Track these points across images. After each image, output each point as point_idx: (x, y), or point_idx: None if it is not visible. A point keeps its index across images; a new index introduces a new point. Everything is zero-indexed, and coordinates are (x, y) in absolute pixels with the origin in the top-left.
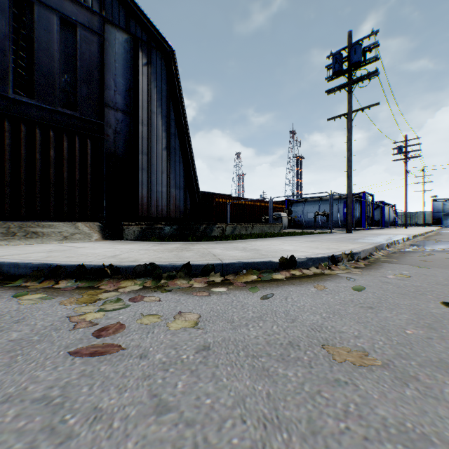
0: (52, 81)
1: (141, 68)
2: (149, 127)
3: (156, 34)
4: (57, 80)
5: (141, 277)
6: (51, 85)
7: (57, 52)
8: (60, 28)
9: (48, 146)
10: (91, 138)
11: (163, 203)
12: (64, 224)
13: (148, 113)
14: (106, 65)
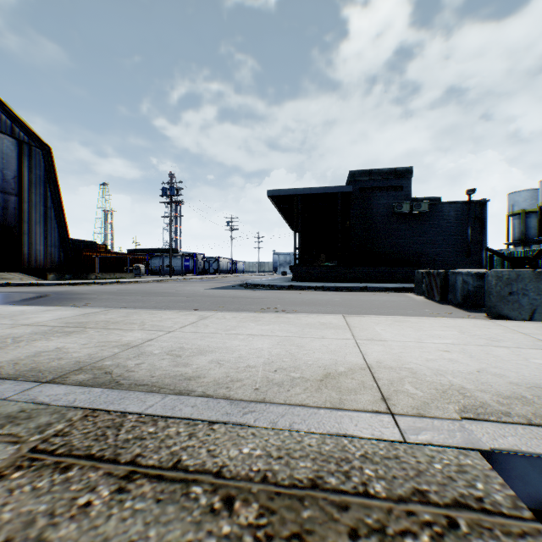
0: None
1: (24, 161)
2: (30, 203)
3: (37, 137)
4: None
5: (85, 284)
6: None
7: None
8: None
9: None
10: None
11: (42, 257)
12: (6, 274)
13: (30, 193)
14: None
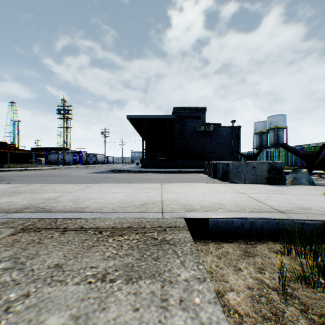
0: None
1: None
2: None
3: None
4: None
5: (1, 171)
6: None
7: None
8: None
9: None
10: None
11: None
12: None
13: None
14: None
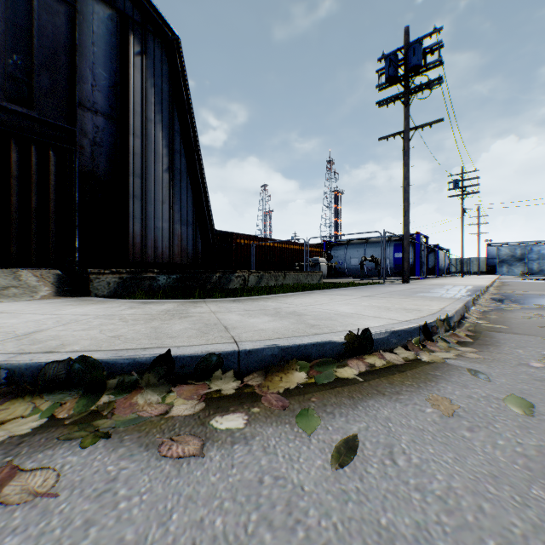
0: None
1: (132, 58)
2: (143, 139)
3: (154, 14)
4: (0, 61)
5: (56, 390)
6: None
7: (0, 20)
8: None
9: None
10: (56, 150)
11: (164, 243)
12: None
13: (142, 120)
14: (79, 48)
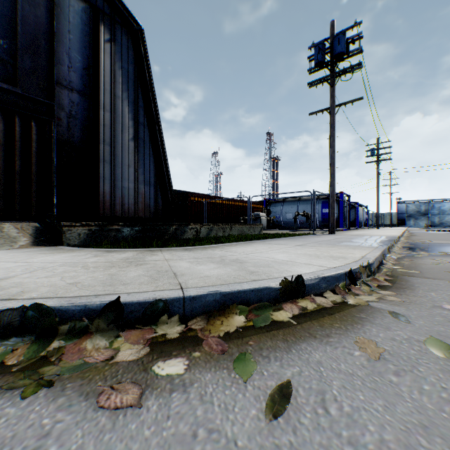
0: None
1: (103, 44)
2: (112, 113)
3: (122, 8)
4: None
5: (10, 336)
6: None
7: None
8: None
9: None
10: (37, 121)
11: (130, 200)
12: None
13: (111, 97)
14: (57, 35)
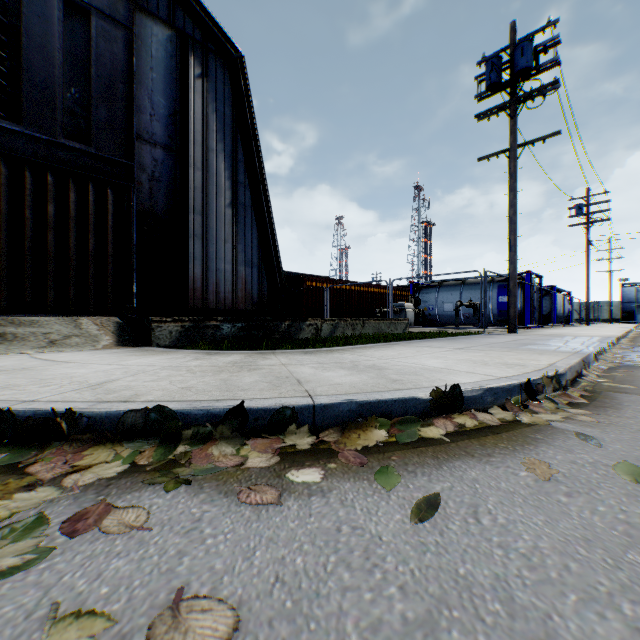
0: (52, 96)
1: (192, 82)
2: (204, 172)
3: (216, 31)
4: (58, 95)
5: (134, 438)
6: (49, 104)
7: (58, 52)
8: (64, 15)
9: (45, 199)
10: (114, 187)
11: (227, 287)
12: (59, 319)
13: (203, 150)
14: (137, 75)
